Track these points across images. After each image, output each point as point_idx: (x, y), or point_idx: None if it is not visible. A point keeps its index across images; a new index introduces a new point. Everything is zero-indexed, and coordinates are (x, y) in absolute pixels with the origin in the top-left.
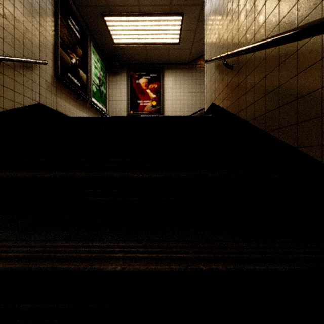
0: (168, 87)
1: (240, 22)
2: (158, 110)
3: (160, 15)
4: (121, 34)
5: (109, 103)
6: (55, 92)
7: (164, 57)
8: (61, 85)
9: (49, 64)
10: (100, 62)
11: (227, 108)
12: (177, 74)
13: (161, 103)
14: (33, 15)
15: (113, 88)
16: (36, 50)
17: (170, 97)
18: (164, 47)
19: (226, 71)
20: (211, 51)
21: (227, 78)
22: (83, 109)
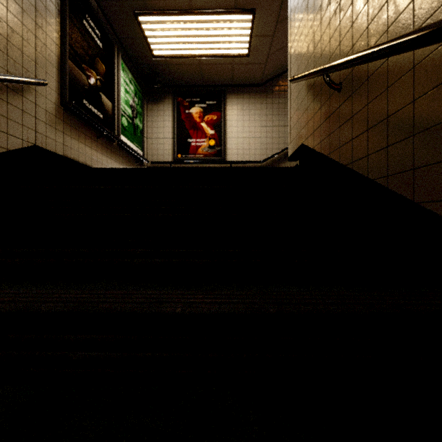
0: (232, 120)
1: (355, 10)
2: (218, 152)
3: (221, 13)
4: (164, 42)
5: (147, 142)
6: (62, 128)
7: (227, 77)
8: (71, 118)
9: (52, 85)
10: (134, 83)
11: (329, 153)
12: (246, 100)
13: (222, 142)
14: (23, 10)
15: (152, 121)
16: (29, 63)
17: (235, 134)
18: (227, 61)
19: (328, 93)
20: (299, 64)
21: (329, 105)
22: (108, 152)
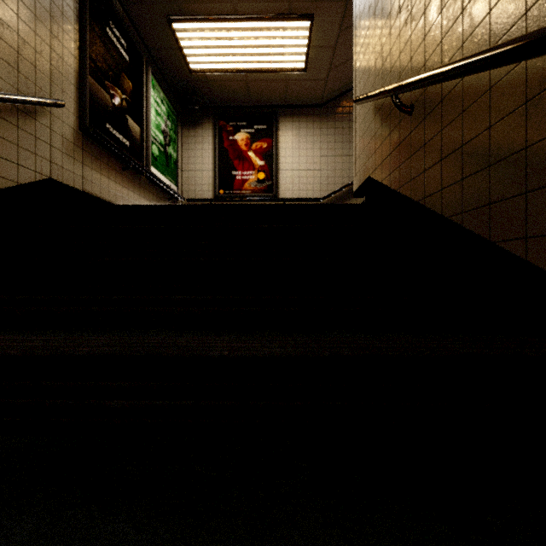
0: (285, 148)
1: (428, 21)
2: (269, 187)
3: (272, 19)
4: (203, 53)
5: (182, 175)
6: (82, 158)
7: (279, 96)
8: (92, 145)
9: (70, 106)
10: (167, 103)
11: (399, 187)
12: (302, 124)
13: (274, 175)
14: (37, 17)
15: (189, 150)
16: (43, 80)
17: (290, 166)
18: (279, 77)
19: (397, 117)
20: (366, 82)
21: (399, 130)
22: (135, 187)
